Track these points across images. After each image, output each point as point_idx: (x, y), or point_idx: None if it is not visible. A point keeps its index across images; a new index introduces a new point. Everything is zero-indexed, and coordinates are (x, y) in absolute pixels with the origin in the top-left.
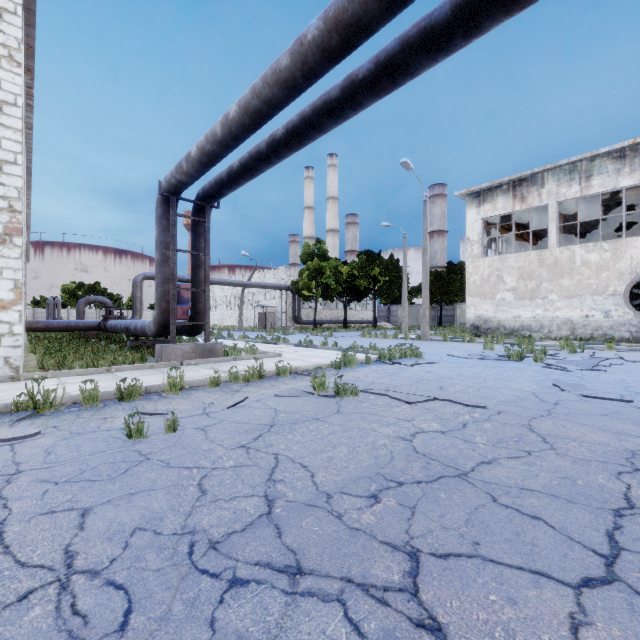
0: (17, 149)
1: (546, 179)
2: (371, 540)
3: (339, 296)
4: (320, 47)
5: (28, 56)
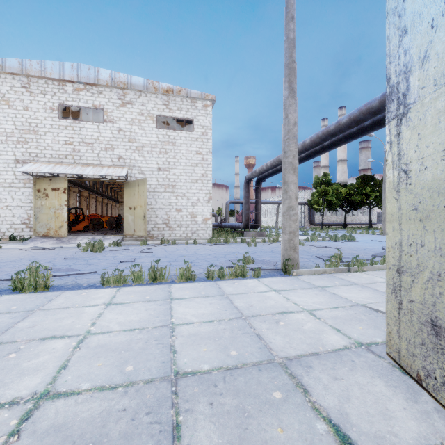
0: (211, 176)
1: None
2: None
3: (341, 207)
4: None
5: None
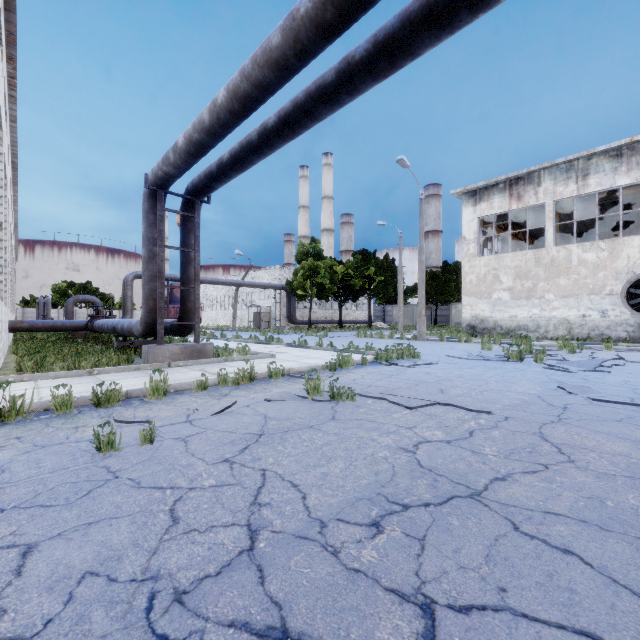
0: None
1: (543, 178)
2: (374, 587)
3: (334, 296)
4: (314, 21)
5: (9, 44)
